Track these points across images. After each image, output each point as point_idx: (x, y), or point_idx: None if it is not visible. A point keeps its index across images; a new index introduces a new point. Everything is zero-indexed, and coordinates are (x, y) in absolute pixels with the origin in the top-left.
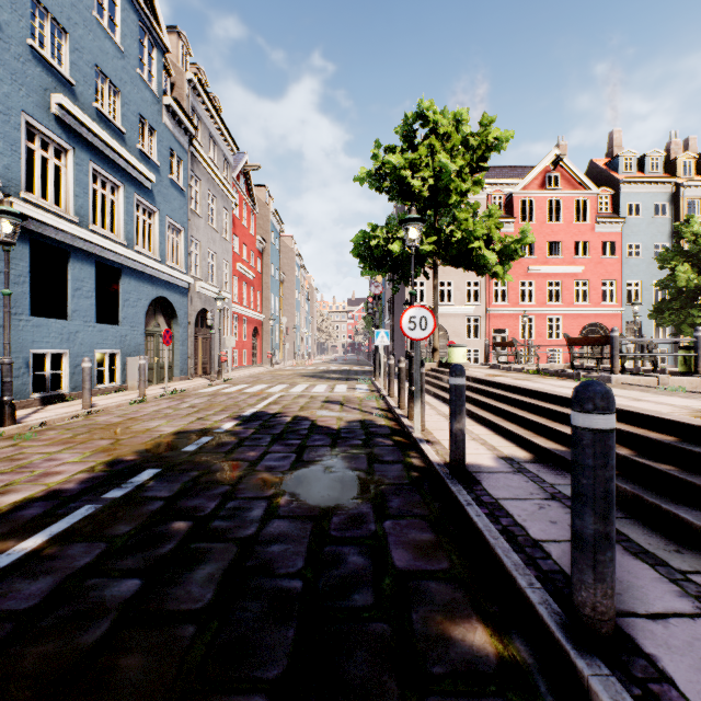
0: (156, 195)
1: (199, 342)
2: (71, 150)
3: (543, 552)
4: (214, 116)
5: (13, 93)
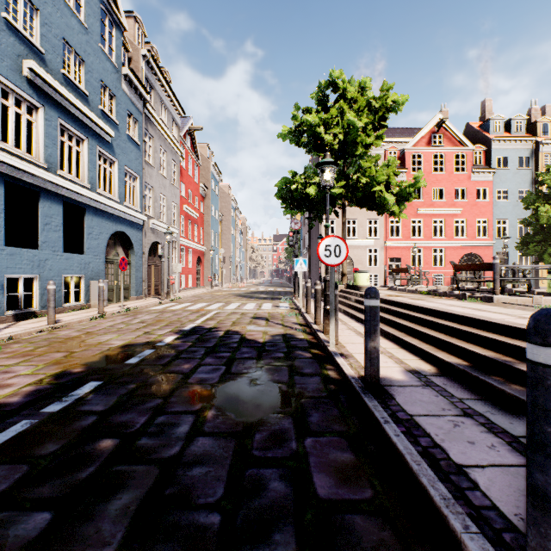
0: (115, 148)
1: (152, 268)
2: (41, 108)
3: (469, 481)
4: (164, 85)
5: None
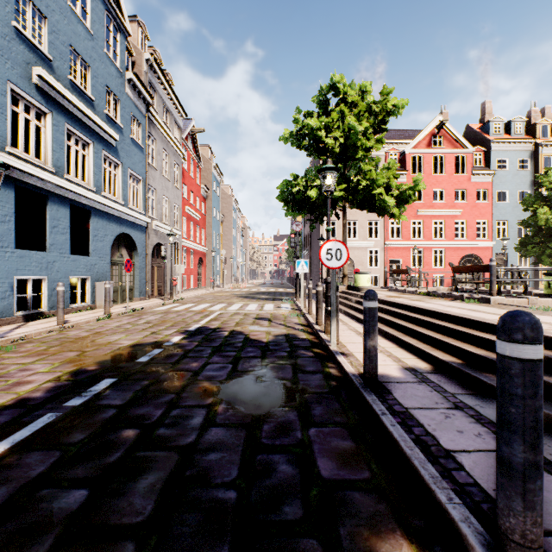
0: (119, 151)
1: (155, 269)
2: (49, 113)
3: (456, 463)
4: (167, 89)
5: (0, 66)
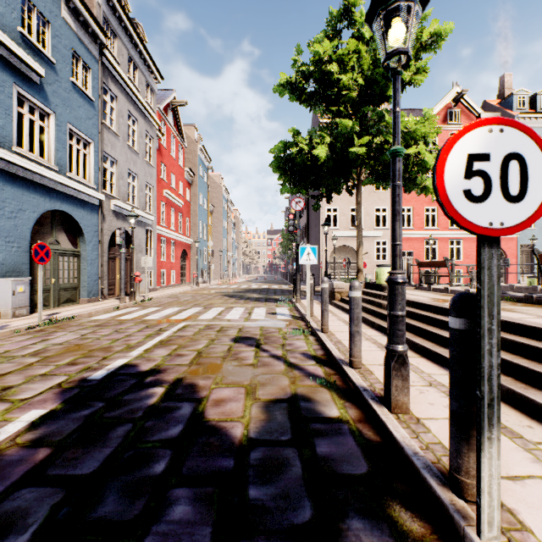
0: (49, 95)
1: (117, 262)
2: None
3: None
4: (133, 36)
5: None
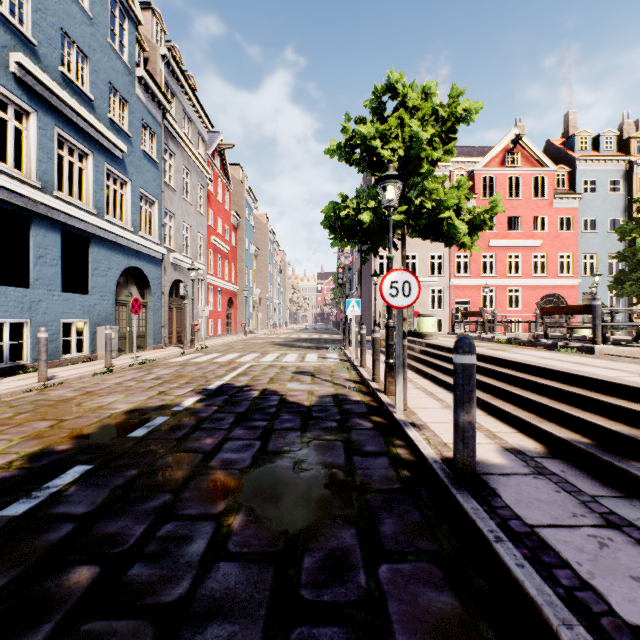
0: (127, 165)
1: (174, 311)
2: (34, 113)
3: None
4: (188, 93)
5: None
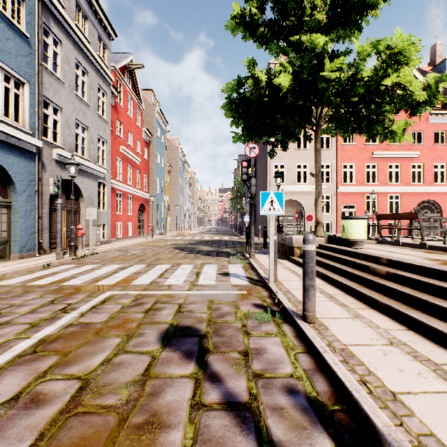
0: None
1: (63, 214)
2: None
3: None
4: None
5: None
